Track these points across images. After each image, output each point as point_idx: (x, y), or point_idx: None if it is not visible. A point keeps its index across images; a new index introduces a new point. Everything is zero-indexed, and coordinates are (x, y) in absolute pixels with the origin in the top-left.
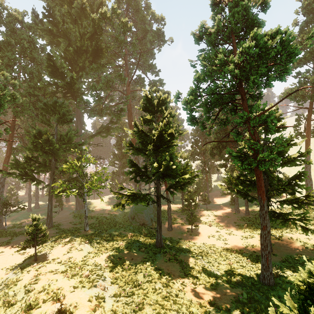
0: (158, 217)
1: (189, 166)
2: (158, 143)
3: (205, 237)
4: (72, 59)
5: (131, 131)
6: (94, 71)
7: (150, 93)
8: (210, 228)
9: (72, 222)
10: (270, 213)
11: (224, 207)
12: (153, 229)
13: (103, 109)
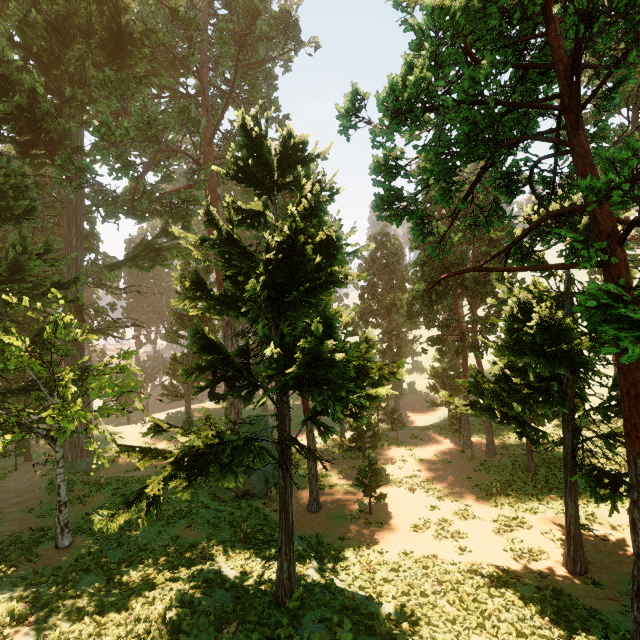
0: (282, 509)
1: (372, 347)
2: (283, 277)
3: (407, 530)
4: (44, 49)
5: (195, 237)
6: (112, 90)
7: (258, 126)
8: (413, 497)
9: (38, 507)
10: (587, 472)
11: (435, 436)
12: (271, 508)
13: (141, 196)
